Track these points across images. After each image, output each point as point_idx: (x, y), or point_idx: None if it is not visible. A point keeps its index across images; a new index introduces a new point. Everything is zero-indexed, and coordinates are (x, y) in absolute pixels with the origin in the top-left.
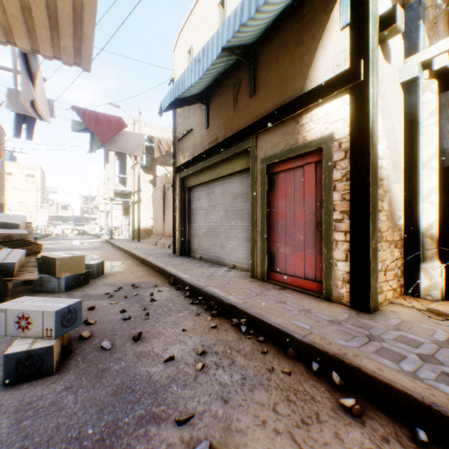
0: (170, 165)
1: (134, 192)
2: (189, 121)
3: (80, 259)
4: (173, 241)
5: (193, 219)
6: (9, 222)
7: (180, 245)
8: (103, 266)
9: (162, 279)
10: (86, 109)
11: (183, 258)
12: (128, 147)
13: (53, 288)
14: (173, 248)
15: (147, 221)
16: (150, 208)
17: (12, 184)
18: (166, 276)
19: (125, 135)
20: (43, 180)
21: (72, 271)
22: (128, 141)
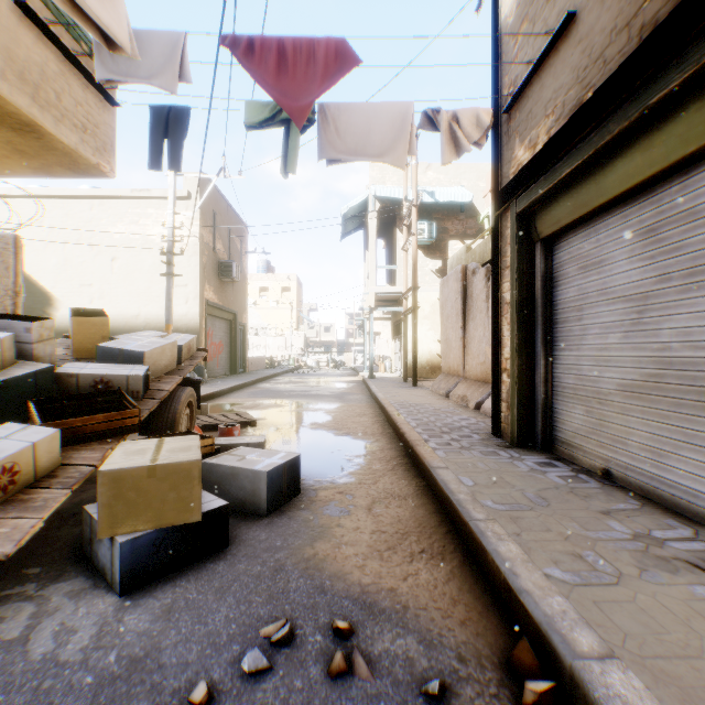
0: (474, 236)
1: (406, 292)
2: (552, 7)
3: (182, 473)
4: (493, 400)
5: (563, 337)
6: (127, 347)
7: (517, 416)
8: (295, 473)
9: (468, 594)
10: (255, 37)
11: (532, 463)
12: (371, 146)
13: (105, 566)
14: (493, 419)
15: (431, 346)
16: (436, 321)
17: (267, 302)
18: (485, 575)
19: (364, 115)
20: (299, 294)
21: (155, 514)
22: (369, 129)
